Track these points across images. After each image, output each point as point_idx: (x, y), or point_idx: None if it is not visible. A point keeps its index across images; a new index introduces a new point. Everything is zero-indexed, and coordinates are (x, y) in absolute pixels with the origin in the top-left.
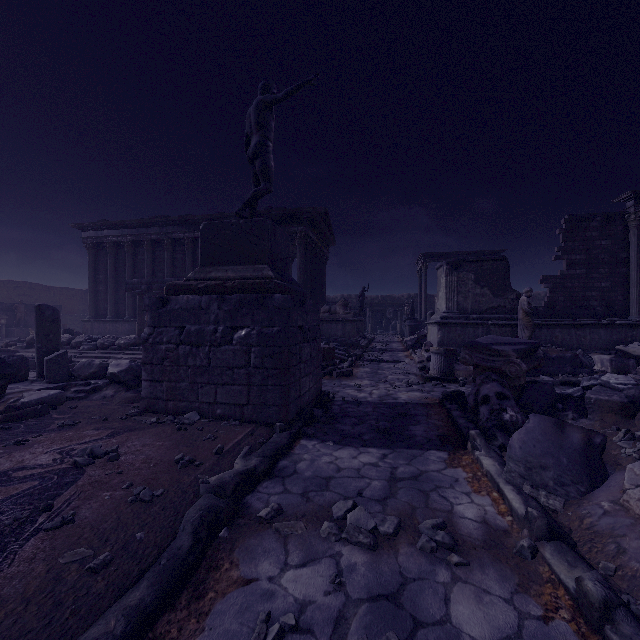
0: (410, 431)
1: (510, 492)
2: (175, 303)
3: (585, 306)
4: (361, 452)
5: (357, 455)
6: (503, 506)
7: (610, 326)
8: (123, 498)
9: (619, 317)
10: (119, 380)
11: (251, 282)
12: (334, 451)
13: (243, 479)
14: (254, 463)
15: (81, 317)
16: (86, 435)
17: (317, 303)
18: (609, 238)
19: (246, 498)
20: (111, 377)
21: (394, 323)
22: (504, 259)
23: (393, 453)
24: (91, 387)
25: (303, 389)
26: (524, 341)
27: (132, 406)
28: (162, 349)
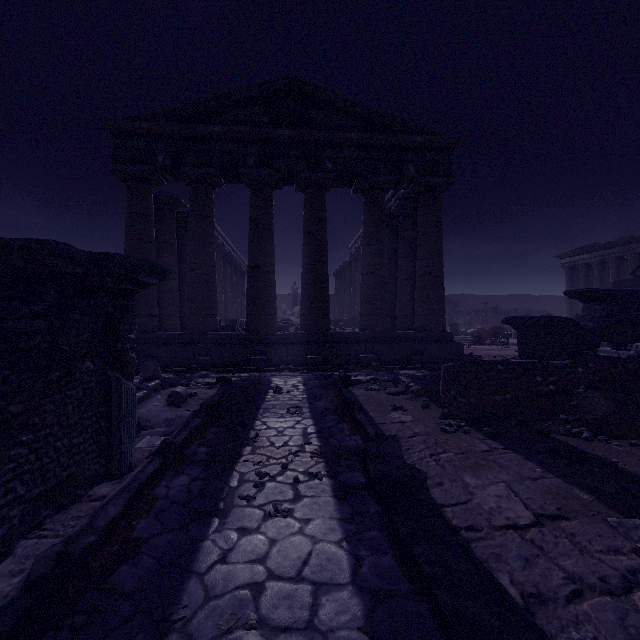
0: None
1: None
2: None
3: None
4: None
5: None
6: None
7: None
8: None
9: None
10: None
11: None
12: None
13: None
14: None
15: None
16: None
17: None
18: None
19: None
20: None
21: None
22: None
23: None
24: None
25: None
26: None
27: None
28: None
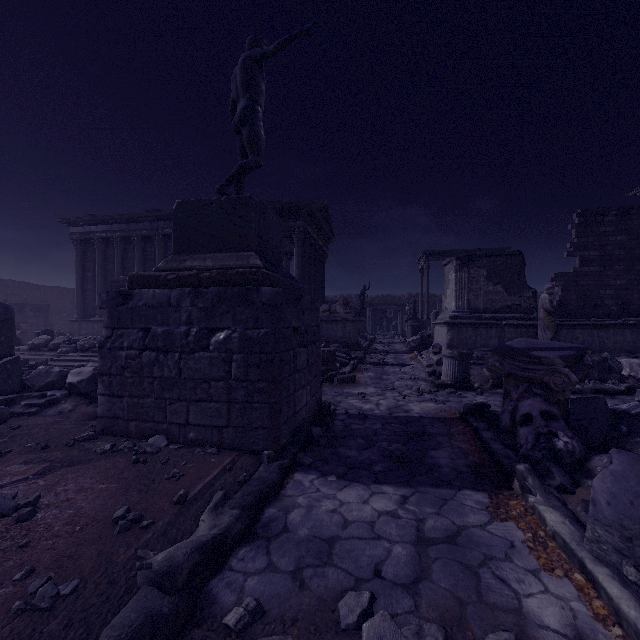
0: (432, 458)
1: (609, 581)
2: (139, 298)
3: (599, 305)
4: (373, 492)
5: (368, 497)
6: (599, 603)
7: (636, 326)
8: (6, 603)
9: (635, 317)
10: (79, 391)
11: (233, 272)
12: (338, 491)
13: (206, 555)
14: (226, 521)
15: (72, 317)
16: (7, 473)
17: (316, 300)
18: (625, 233)
19: (210, 584)
20: (70, 388)
21: (395, 323)
22: (519, 254)
23: (415, 494)
24: (46, 400)
25: (299, 404)
26: (568, 345)
27: (89, 425)
28: (122, 356)
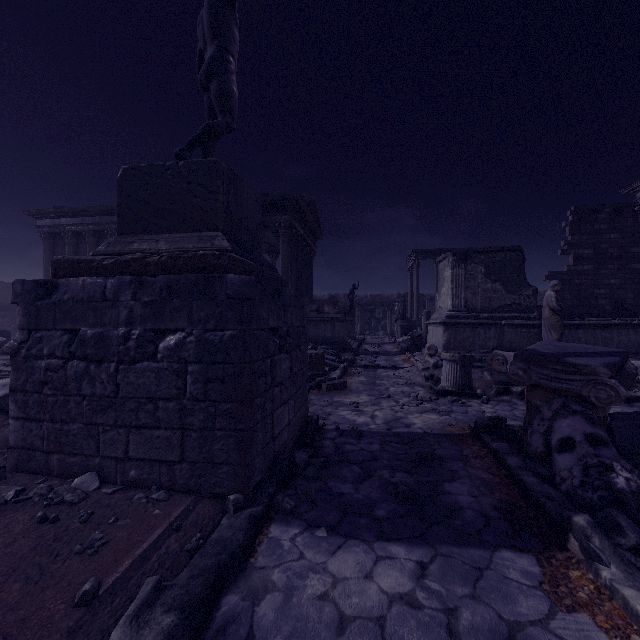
0: (448, 496)
1: None
2: (65, 290)
3: (593, 305)
4: (378, 557)
5: (372, 567)
6: None
7: None
8: None
9: (629, 316)
10: (2, 409)
11: (189, 255)
12: (329, 557)
13: None
14: None
15: None
16: None
17: (301, 295)
18: (618, 231)
19: None
20: None
21: (384, 323)
22: (519, 249)
23: (436, 559)
24: None
25: (278, 426)
26: (606, 350)
27: (4, 456)
28: (40, 367)
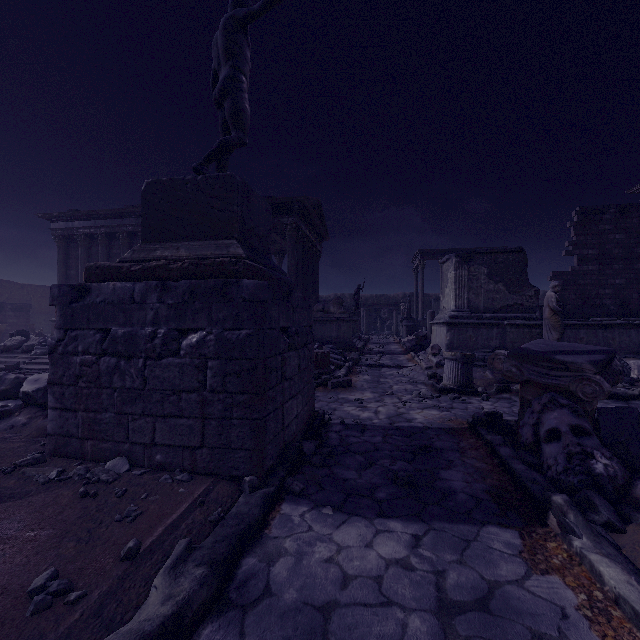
0: (444, 481)
1: None
2: (97, 294)
3: (598, 305)
4: (378, 530)
5: (372, 538)
6: None
7: None
8: None
9: (634, 317)
10: (35, 402)
11: (208, 262)
12: (334, 529)
13: None
14: (186, 590)
15: None
16: None
17: (308, 297)
18: (624, 232)
19: None
20: (24, 398)
21: (389, 323)
22: (521, 251)
23: (429, 533)
24: None
25: (288, 417)
26: (594, 348)
27: (40, 443)
28: (76, 362)
